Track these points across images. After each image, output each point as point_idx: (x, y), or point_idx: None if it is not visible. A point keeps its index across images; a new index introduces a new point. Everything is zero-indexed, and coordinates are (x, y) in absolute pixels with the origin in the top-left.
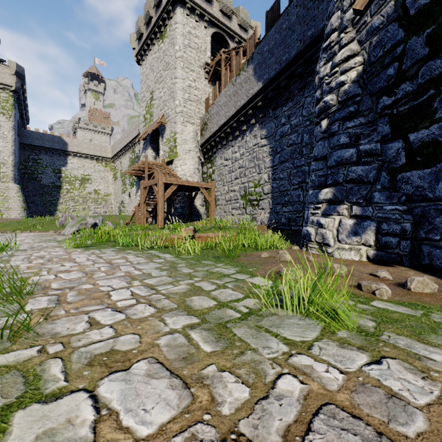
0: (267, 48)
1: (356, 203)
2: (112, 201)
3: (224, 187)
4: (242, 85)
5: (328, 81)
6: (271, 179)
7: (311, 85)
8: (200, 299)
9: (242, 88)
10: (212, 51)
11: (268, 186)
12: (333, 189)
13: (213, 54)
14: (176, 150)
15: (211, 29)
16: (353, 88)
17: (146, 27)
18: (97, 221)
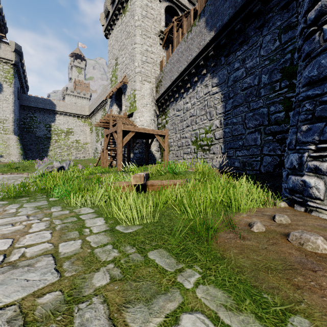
0: None
1: None
2: (89, 148)
3: (176, 135)
4: (194, 40)
5: None
6: (223, 124)
7: (272, 22)
8: None
9: (193, 42)
10: (165, 22)
11: (219, 131)
12: None
13: (166, 25)
14: (135, 104)
15: (165, 3)
16: None
17: (111, 6)
18: (64, 164)
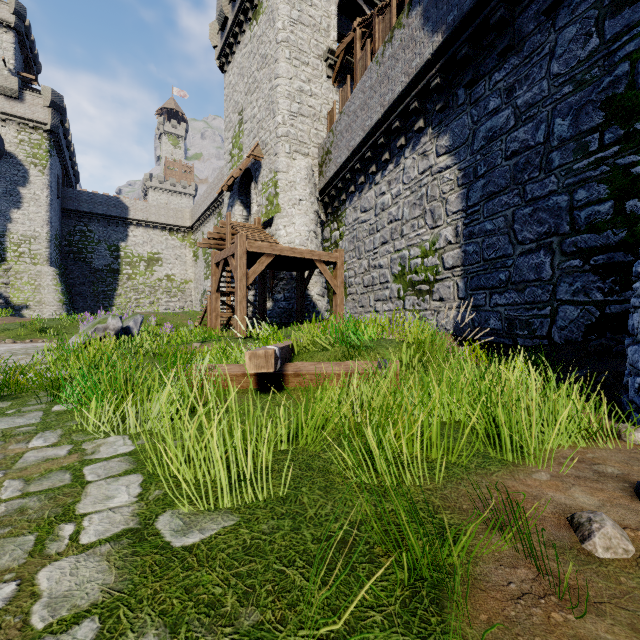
0: None
1: None
2: (192, 291)
3: (360, 261)
4: (397, 57)
5: None
6: (463, 235)
7: None
8: None
9: (396, 63)
10: (339, 33)
11: (454, 251)
12: None
13: (340, 38)
14: (277, 200)
15: None
16: None
17: (231, 7)
18: (130, 323)
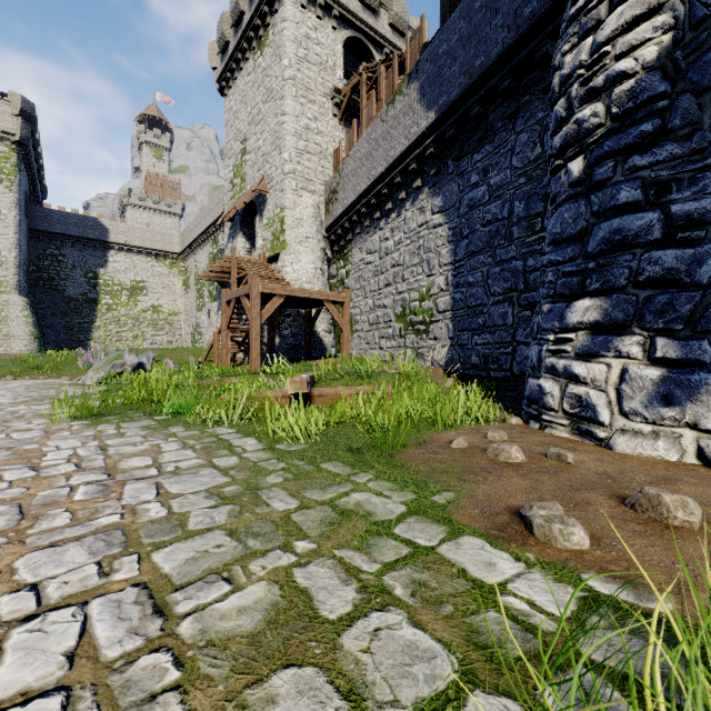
0: (445, 49)
1: (665, 331)
2: (182, 324)
3: (366, 300)
4: (399, 120)
5: (585, 77)
6: (452, 285)
7: (530, 110)
8: (301, 696)
9: (398, 125)
10: (345, 70)
11: (445, 297)
12: (604, 301)
13: (346, 75)
14: (284, 237)
15: (344, 31)
16: (651, 83)
17: (233, 32)
18: (143, 360)
